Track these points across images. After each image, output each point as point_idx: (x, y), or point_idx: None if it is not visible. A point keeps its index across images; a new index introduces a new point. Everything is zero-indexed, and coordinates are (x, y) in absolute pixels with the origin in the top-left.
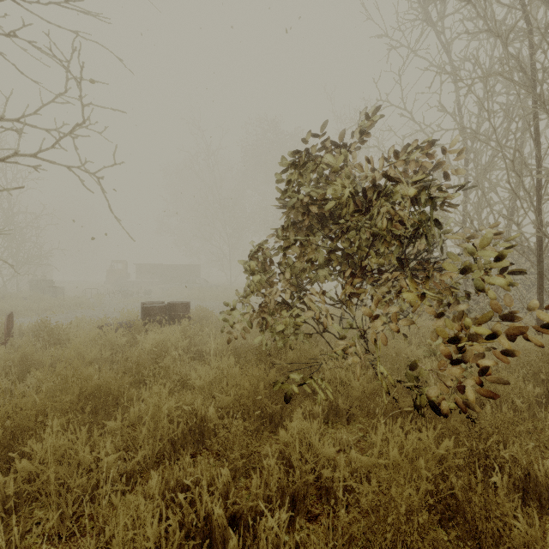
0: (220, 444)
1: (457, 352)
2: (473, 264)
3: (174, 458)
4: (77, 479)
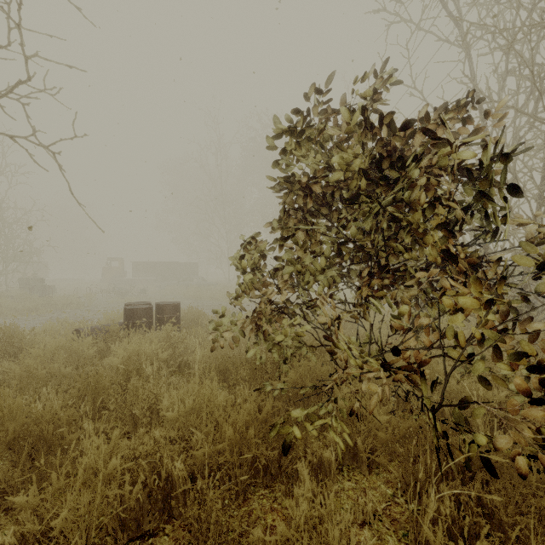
0: (185, 531)
1: (539, 387)
2: None
3: (123, 540)
4: None
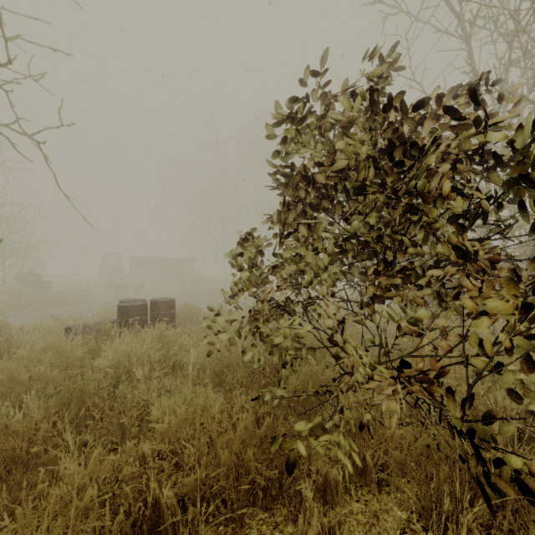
0: None
1: None
2: None
3: None
4: None
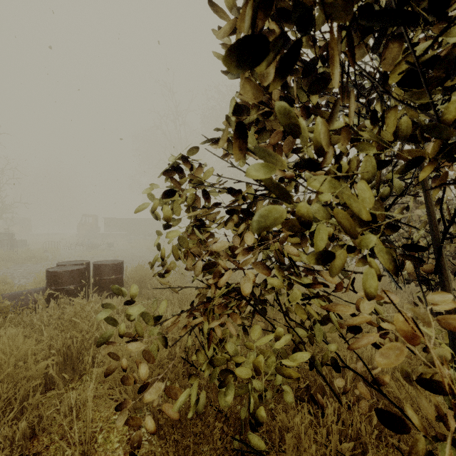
0: None
1: None
2: None
3: None
4: None
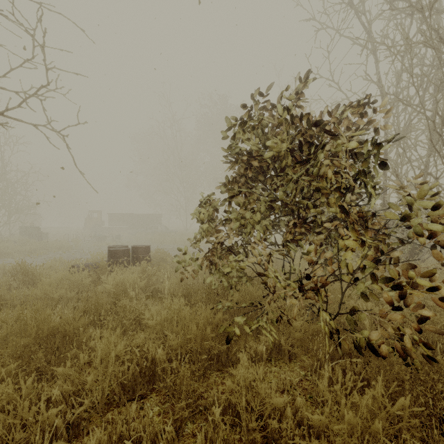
0: (167, 390)
1: (398, 298)
2: (411, 213)
3: (124, 400)
4: (15, 436)
